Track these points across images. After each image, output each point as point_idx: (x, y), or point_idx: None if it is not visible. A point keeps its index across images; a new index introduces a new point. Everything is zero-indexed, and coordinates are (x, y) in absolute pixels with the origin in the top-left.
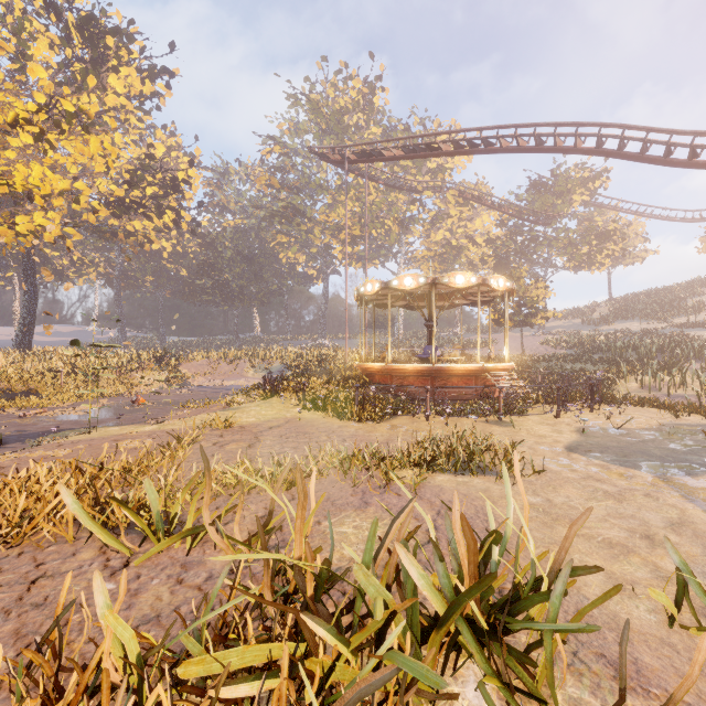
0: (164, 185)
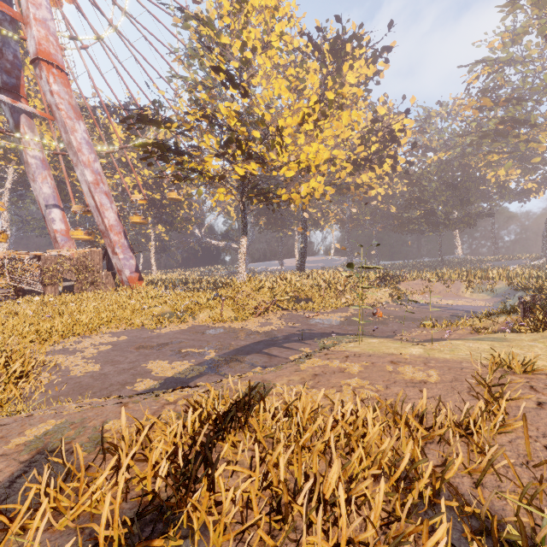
0: (384, 140)
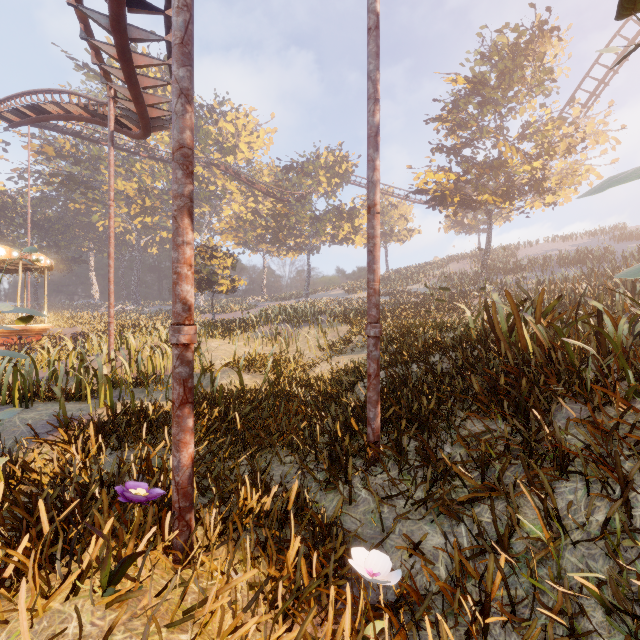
0: None
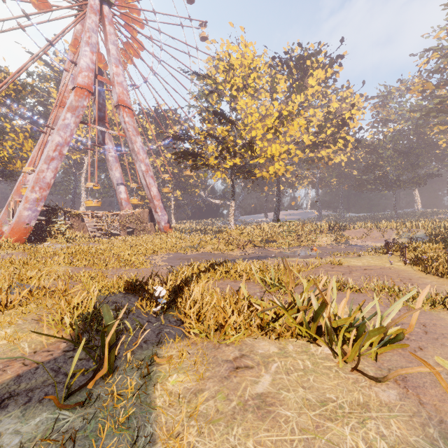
0: (337, 126)
